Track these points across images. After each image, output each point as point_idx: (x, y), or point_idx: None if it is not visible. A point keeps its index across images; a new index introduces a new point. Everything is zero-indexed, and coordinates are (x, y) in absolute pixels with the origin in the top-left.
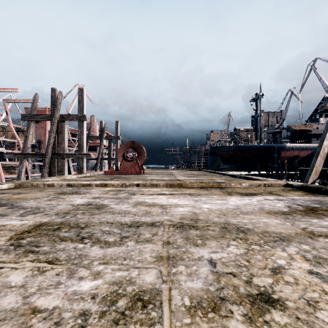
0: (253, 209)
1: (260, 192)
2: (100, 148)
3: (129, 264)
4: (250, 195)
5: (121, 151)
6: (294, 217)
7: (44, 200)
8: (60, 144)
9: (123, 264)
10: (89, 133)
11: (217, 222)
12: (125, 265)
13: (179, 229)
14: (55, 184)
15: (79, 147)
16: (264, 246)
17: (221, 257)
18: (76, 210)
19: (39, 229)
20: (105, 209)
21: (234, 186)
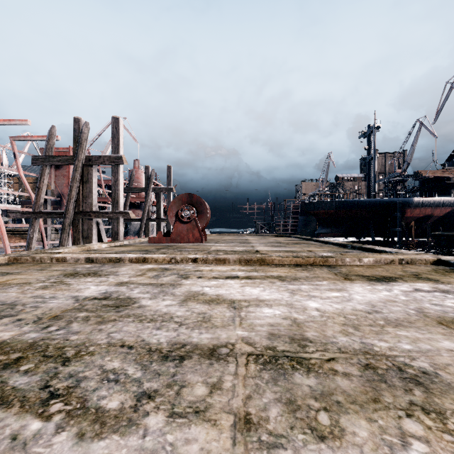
0: (407, 313)
1: (398, 276)
2: (145, 204)
3: None
4: (384, 280)
5: (173, 209)
6: None
7: (35, 287)
8: (86, 198)
9: None
10: (130, 183)
11: (346, 347)
12: None
13: (269, 369)
14: (67, 258)
15: (113, 202)
16: None
17: None
18: (77, 310)
19: None
20: (129, 309)
21: (350, 263)
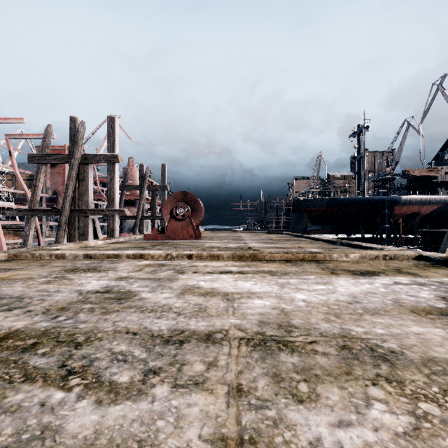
0: (384, 303)
1: (381, 270)
2: (140, 202)
3: None
4: (367, 274)
5: (168, 207)
6: None
7: (39, 282)
8: (82, 196)
9: None
10: (125, 181)
11: (327, 332)
12: None
13: (258, 350)
14: (66, 254)
15: (109, 200)
16: None
17: (362, 444)
18: (82, 303)
19: None
20: (130, 301)
21: (337, 259)
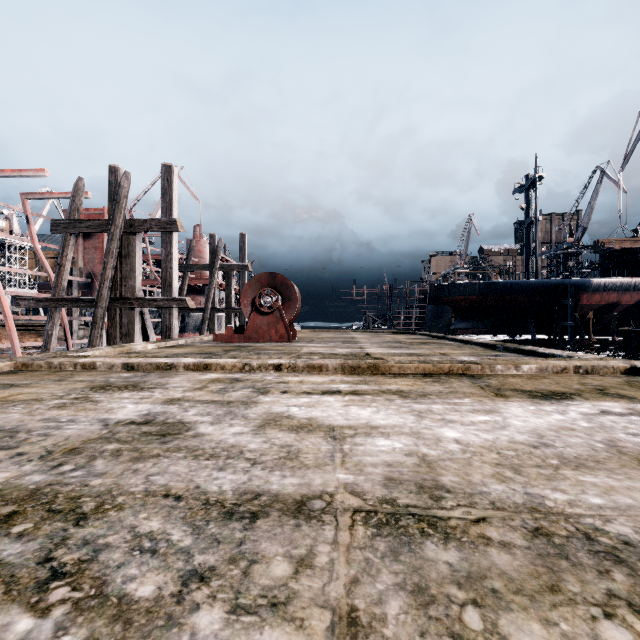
0: (592, 447)
1: (575, 391)
2: (209, 288)
3: None
4: (553, 397)
5: (248, 294)
6: None
7: (48, 405)
8: (126, 279)
9: None
10: (188, 259)
11: (503, 501)
12: None
13: (385, 535)
14: (97, 363)
15: (164, 285)
16: None
17: None
18: (105, 441)
19: None
20: (180, 439)
21: (502, 372)
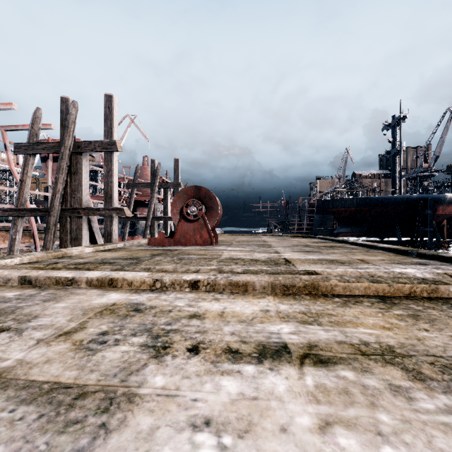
0: None
1: None
2: (150, 201)
3: None
4: None
5: (177, 205)
6: None
7: None
8: (74, 192)
9: None
10: (135, 179)
11: None
12: None
13: None
14: None
15: (106, 197)
16: None
17: None
18: None
19: None
20: None
21: None
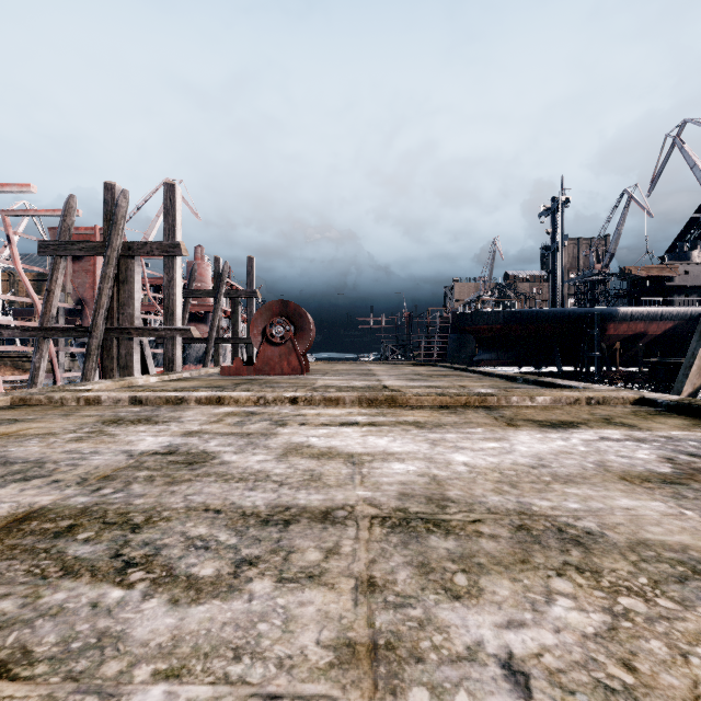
0: (583, 467)
1: (583, 420)
2: (214, 316)
3: (248, 680)
4: (561, 425)
5: (258, 324)
6: (698, 493)
7: (65, 439)
8: (123, 307)
9: (228, 678)
10: (190, 284)
11: (497, 508)
12: (236, 683)
13: (398, 532)
14: (102, 398)
15: (166, 314)
16: (658, 601)
17: (538, 648)
18: (135, 469)
19: (17, 531)
20: (207, 466)
21: (518, 404)
